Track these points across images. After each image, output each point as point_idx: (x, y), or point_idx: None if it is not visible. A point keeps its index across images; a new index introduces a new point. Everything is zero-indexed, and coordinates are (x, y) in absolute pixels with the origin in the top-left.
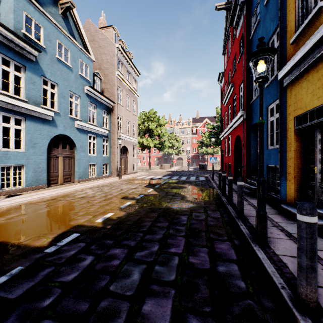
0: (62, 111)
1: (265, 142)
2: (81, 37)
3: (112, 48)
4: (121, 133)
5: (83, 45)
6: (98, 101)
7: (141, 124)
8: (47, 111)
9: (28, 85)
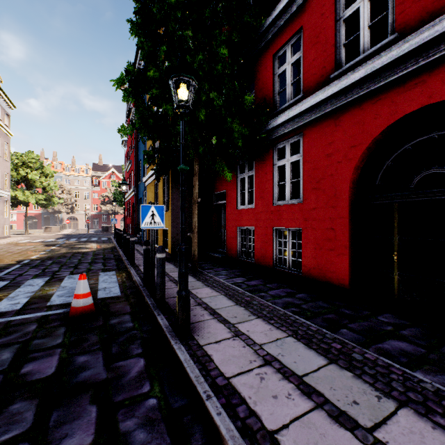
0: None
1: None
2: None
3: None
4: None
5: None
6: None
7: (12, 171)
8: None
9: None
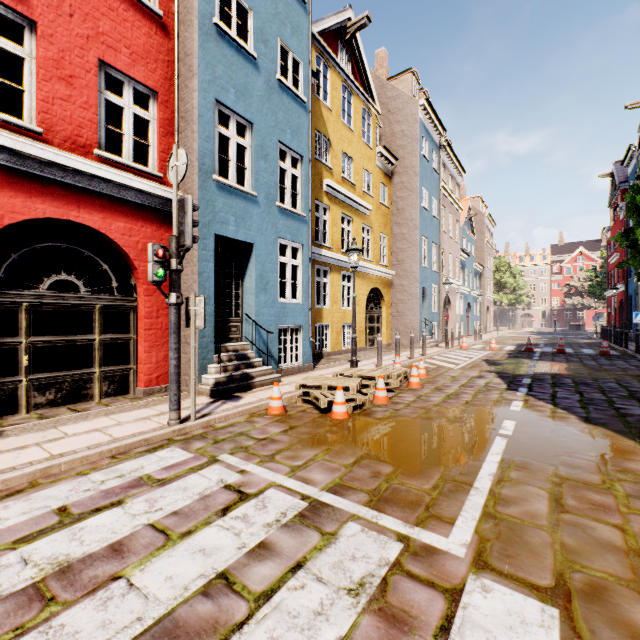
0: (468, 286)
1: (634, 309)
2: (471, 227)
3: (481, 217)
4: (486, 293)
5: (471, 231)
6: (476, 270)
7: None
8: (468, 289)
9: (463, 277)
